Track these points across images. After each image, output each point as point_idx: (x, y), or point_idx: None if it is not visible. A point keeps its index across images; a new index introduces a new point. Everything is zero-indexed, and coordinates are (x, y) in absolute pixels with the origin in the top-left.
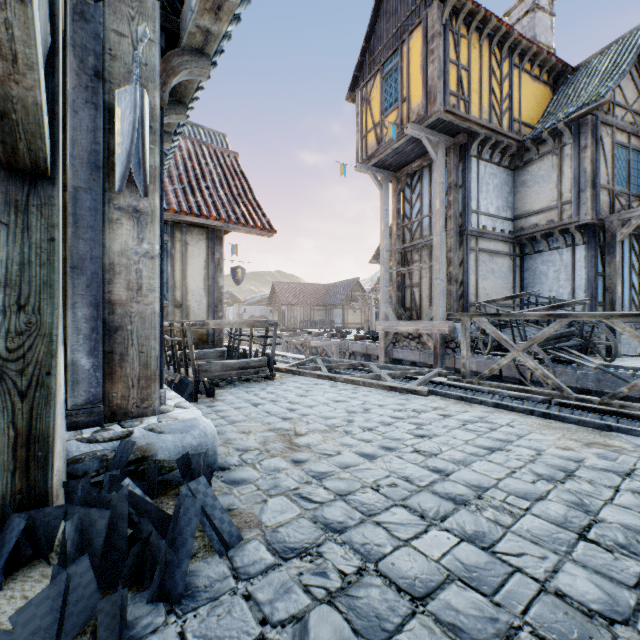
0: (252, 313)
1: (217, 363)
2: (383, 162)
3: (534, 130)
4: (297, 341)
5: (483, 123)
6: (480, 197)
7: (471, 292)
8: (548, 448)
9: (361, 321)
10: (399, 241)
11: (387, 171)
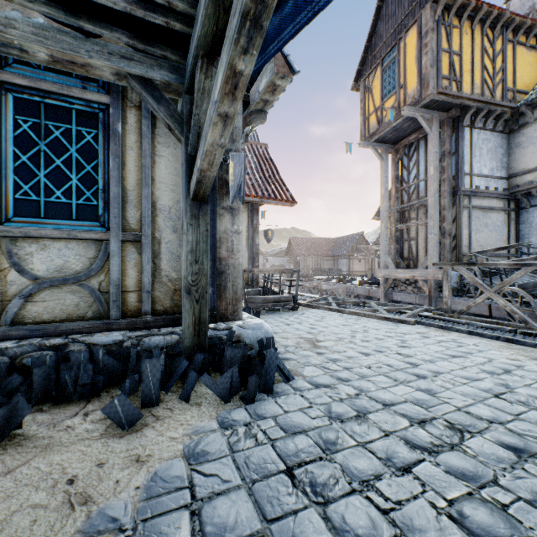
0: (273, 263)
1: (259, 297)
2: (383, 138)
3: (529, 96)
4: (310, 285)
5: (475, 97)
6: (473, 161)
7: (464, 244)
8: (499, 358)
9: (365, 269)
10: (397, 202)
11: (387, 144)
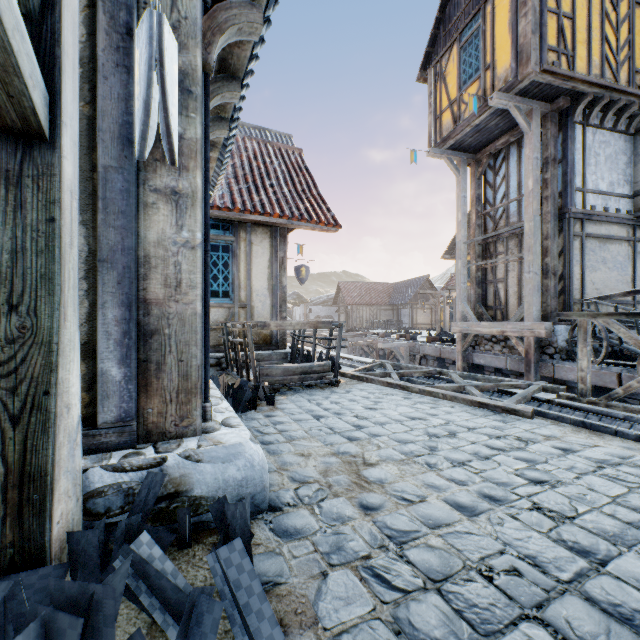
0: (318, 313)
1: (278, 367)
2: (460, 143)
3: None
4: (363, 342)
5: (592, 80)
6: (587, 171)
7: (574, 287)
8: None
9: (431, 321)
10: (479, 231)
11: (465, 153)
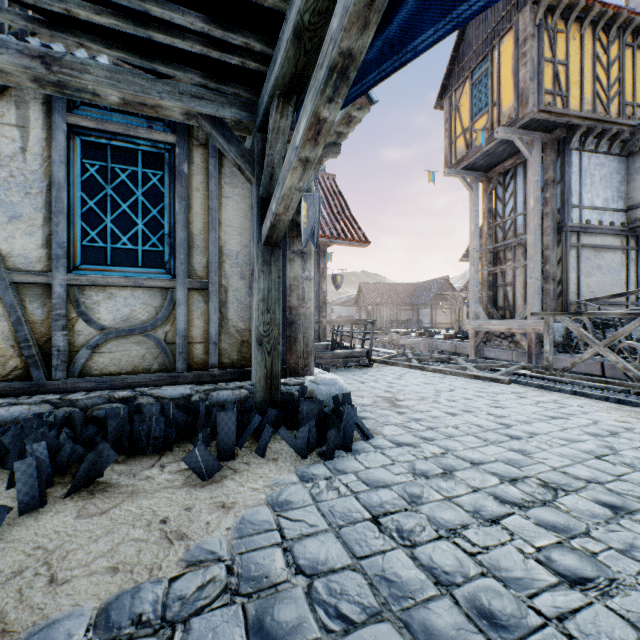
0: (339, 313)
1: (328, 352)
2: (473, 165)
3: None
4: (385, 339)
5: (585, 115)
6: (583, 190)
7: (571, 290)
8: (606, 420)
9: (451, 321)
10: (490, 240)
11: (477, 172)
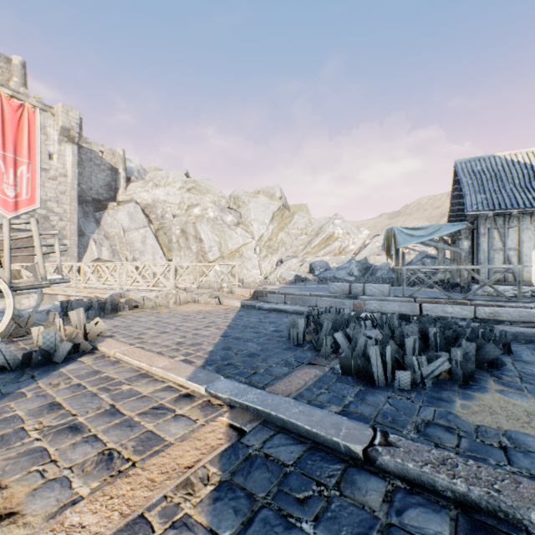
0: None
1: None
2: None
3: None
4: None
5: None
6: None
7: None
8: None
9: None
10: None
11: None
